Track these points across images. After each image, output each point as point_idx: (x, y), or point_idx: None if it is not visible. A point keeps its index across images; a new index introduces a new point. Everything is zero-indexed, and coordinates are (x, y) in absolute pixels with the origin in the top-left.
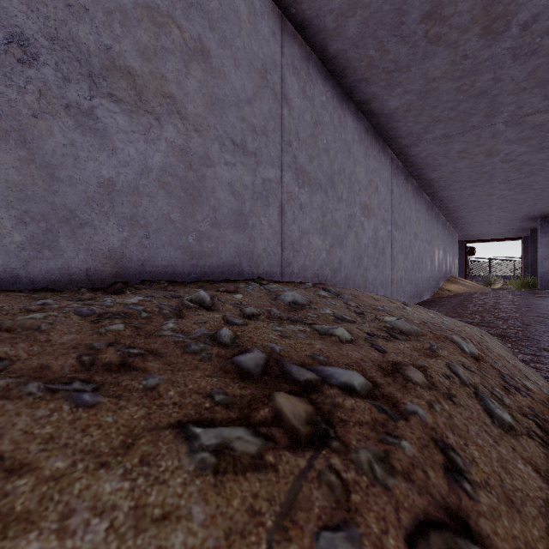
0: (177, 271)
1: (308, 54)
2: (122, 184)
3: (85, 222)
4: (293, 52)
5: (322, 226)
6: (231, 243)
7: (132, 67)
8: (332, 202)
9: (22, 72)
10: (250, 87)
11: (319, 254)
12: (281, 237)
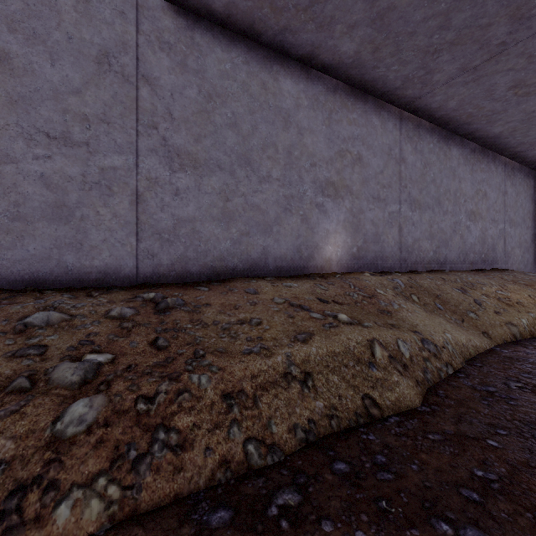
0: (480, 266)
1: (513, 165)
2: (472, 243)
3: (468, 254)
4: (508, 170)
5: (519, 243)
6: (491, 256)
7: (474, 210)
8: (523, 230)
9: (462, 223)
10: (495, 196)
11: (518, 257)
12: (504, 251)
